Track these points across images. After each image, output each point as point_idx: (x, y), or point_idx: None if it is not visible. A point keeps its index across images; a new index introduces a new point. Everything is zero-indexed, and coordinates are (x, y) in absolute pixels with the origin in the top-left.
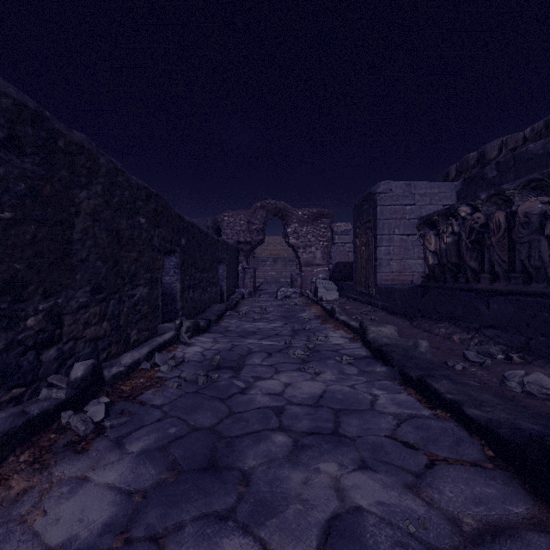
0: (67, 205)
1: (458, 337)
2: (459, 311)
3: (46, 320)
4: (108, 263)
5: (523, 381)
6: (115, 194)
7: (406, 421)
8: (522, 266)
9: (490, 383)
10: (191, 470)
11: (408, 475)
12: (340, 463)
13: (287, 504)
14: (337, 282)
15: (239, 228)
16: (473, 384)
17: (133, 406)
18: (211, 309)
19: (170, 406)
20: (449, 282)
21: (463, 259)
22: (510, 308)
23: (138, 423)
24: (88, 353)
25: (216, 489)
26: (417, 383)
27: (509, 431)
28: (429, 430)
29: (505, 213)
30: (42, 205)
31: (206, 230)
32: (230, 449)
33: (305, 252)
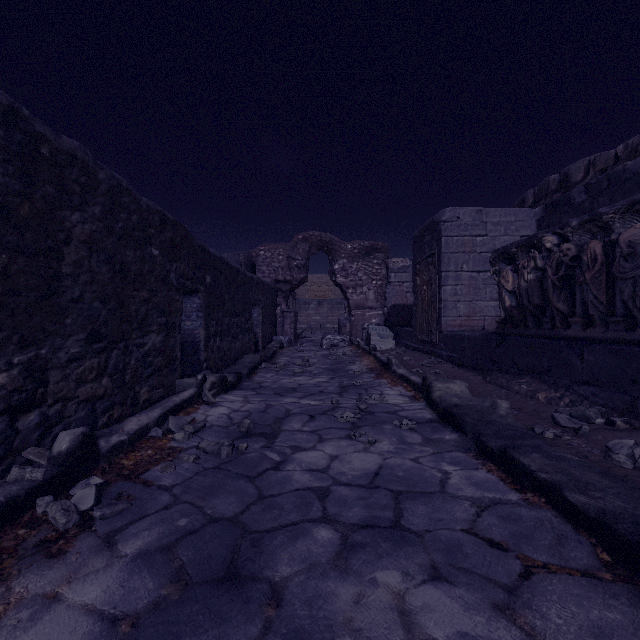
0: (53, 230)
1: (544, 395)
2: (544, 363)
3: (24, 377)
4: (110, 304)
5: (634, 453)
6: (119, 218)
7: (489, 509)
8: (623, 309)
9: (591, 456)
10: (202, 582)
11: (497, 590)
12: (404, 571)
13: (332, 636)
14: (393, 328)
15: (277, 264)
16: (572, 458)
17: (135, 488)
18: (243, 361)
19: (183, 487)
20: (530, 328)
21: (549, 299)
22: (611, 360)
23: (139, 511)
24: (82, 418)
25: (234, 612)
26: (498, 457)
27: (630, 528)
28: (519, 521)
29: (602, 243)
30: (18, 229)
31: (237, 266)
32: (257, 550)
33: (355, 292)
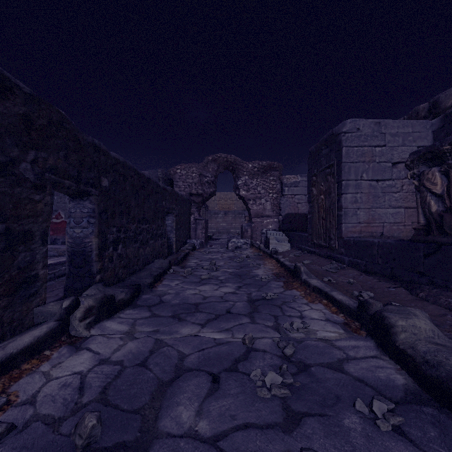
0: None
1: None
2: None
3: None
4: None
5: None
6: None
7: None
8: None
9: None
10: None
11: None
12: None
13: None
14: (287, 233)
15: (191, 180)
16: None
17: None
18: (151, 266)
19: None
20: None
21: None
22: None
23: None
24: None
25: None
26: None
27: None
28: None
29: None
30: None
31: (148, 175)
32: None
33: (255, 203)
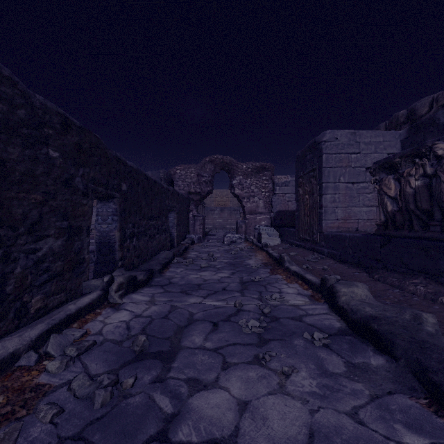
0: None
1: None
2: (441, 266)
3: None
4: None
5: None
6: None
7: None
8: None
9: None
10: None
11: None
12: None
13: None
14: (278, 228)
15: (190, 180)
16: None
17: None
18: (158, 257)
19: None
20: (416, 230)
21: (440, 204)
22: None
23: None
24: None
25: None
26: None
27: None
28: None
29: None
30: None
31: (154, 178)
32: None
33: (249, 201)
